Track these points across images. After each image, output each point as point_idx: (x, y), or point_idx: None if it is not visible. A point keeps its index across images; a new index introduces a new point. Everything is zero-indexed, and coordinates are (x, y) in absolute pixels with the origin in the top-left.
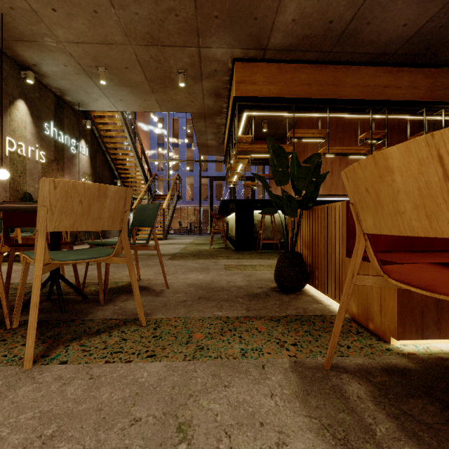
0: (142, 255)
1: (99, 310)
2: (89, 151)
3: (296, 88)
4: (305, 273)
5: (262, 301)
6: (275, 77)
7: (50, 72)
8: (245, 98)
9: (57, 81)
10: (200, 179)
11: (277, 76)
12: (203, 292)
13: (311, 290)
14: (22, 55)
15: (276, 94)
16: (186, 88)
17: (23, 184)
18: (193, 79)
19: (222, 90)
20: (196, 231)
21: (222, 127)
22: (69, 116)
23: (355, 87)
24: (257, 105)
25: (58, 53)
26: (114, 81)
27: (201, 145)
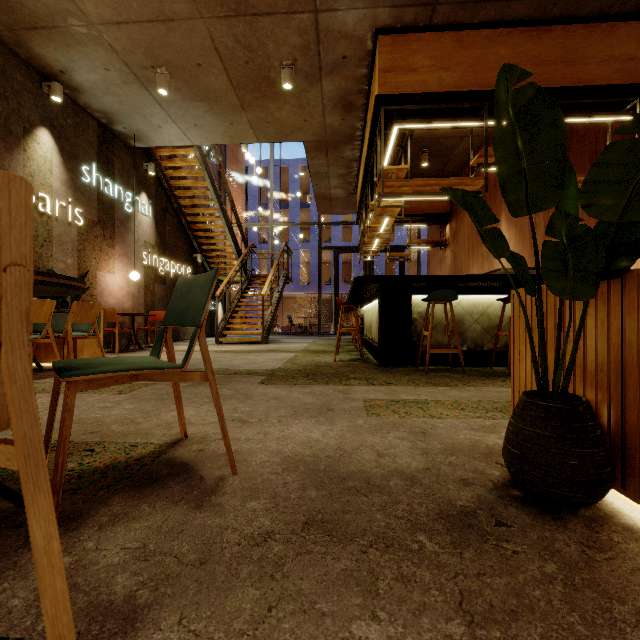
0: (218, 373)
1: (9, 573)
2: (153, 210)
3: (490, 74)
4: (609, 459)
5: (497, 555)
6: (451, 56)
7: (86, 83)
8: (397, 97)
9: (98, 98)
10: (320, 252)
11: (455, 54)
12: (317, 497)
13: (616, 500)
14: (42, 55)
15: (452, 86)
16: (296, 95)
17: (47, 257)
18: (307, 78)
19: (354, 95)
20: (314, 330)
21: (353, 164)
22: (122, 157)
23: (606, 62)
24: (417, 110)
25: (93, 47)
26: (181, 92)
27: (321, 197)
